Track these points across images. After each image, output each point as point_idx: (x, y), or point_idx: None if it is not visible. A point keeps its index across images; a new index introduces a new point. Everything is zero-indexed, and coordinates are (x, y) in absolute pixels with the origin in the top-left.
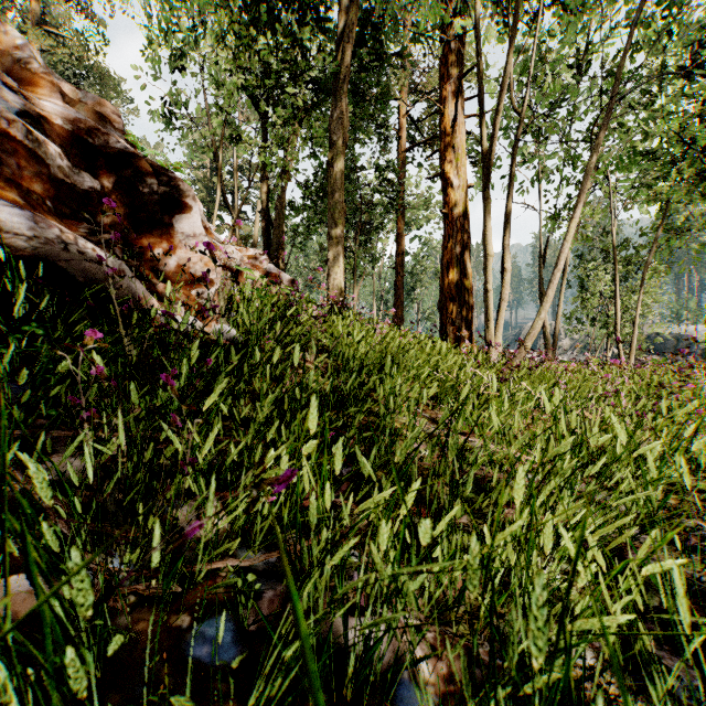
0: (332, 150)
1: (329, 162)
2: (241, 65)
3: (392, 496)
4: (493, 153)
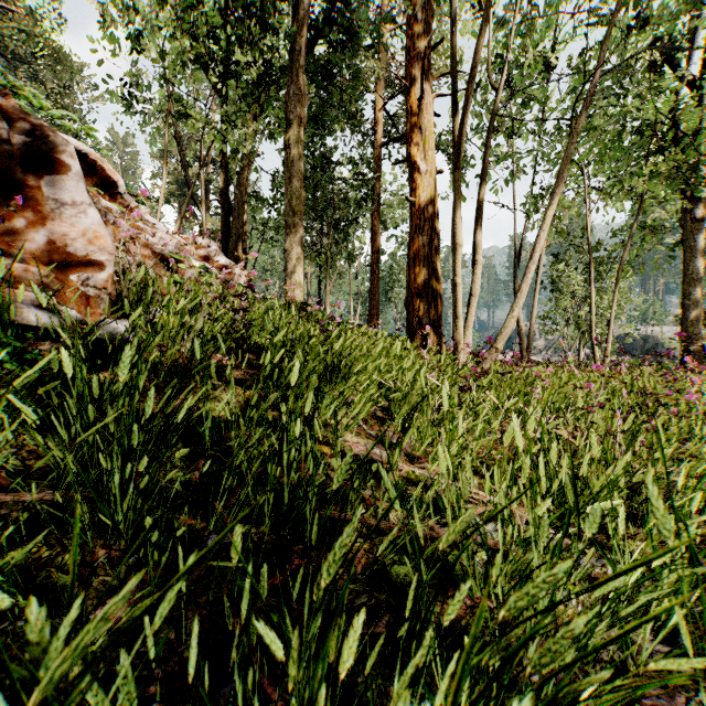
0: (290, 130)
1: (286, 143)
2: (187, 31)
3: None
4: (461, 129)
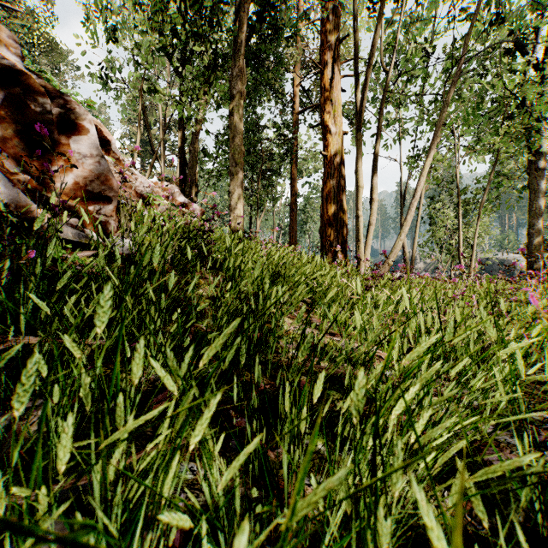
0: (233, 102)
1: (230, 112)
2: (156, 28)
3: (187, 417)
4: (362, 101)
